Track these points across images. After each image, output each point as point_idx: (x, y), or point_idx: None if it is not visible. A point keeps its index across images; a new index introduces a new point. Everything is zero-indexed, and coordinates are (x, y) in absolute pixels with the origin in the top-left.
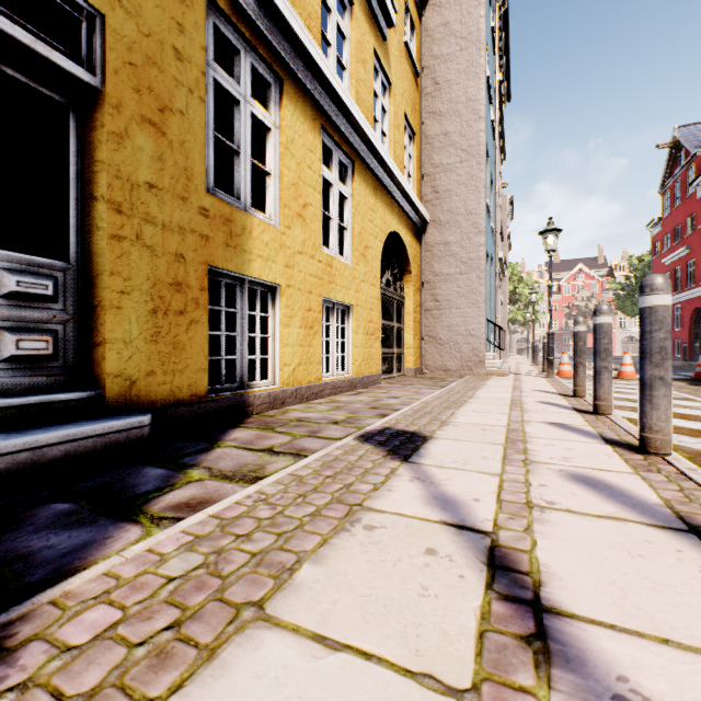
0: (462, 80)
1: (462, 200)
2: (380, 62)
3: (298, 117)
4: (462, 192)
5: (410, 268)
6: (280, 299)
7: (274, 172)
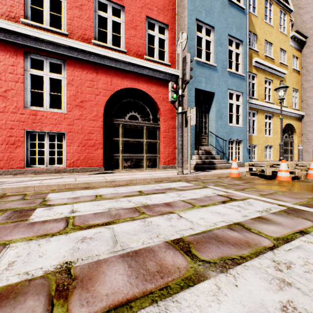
0: None
1: None
2: None
3: (260, 115)
4: None
5: (295, 131)
6: (257, 146)
7: (255, 126)
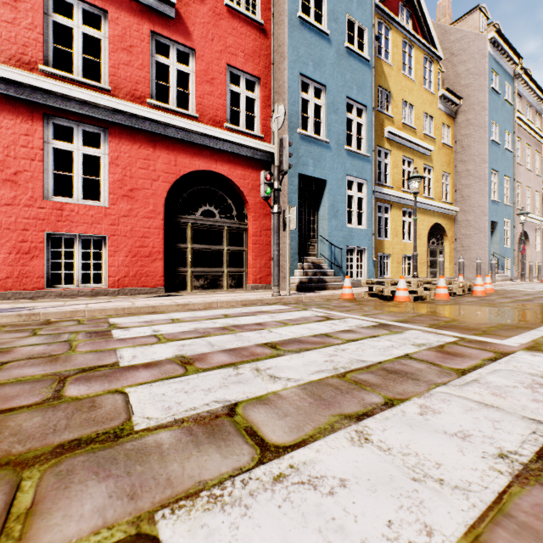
0: (476, 145)
1: (476, 201)
2: (427, 165)
3: (395, 210)
4: (476, 197)
5: (446, 234)
6: (391, 257)
7: (389, 227)
